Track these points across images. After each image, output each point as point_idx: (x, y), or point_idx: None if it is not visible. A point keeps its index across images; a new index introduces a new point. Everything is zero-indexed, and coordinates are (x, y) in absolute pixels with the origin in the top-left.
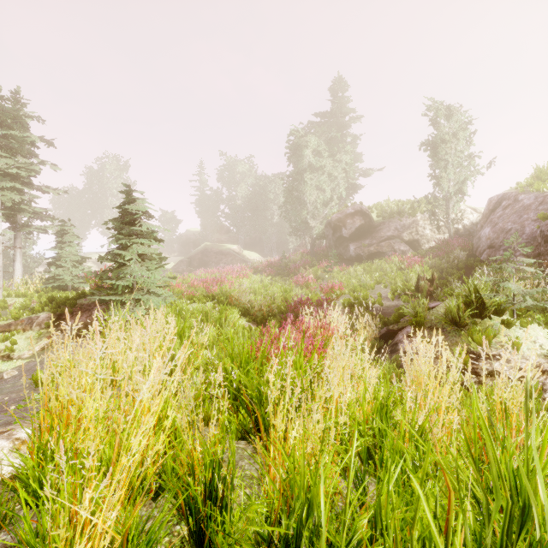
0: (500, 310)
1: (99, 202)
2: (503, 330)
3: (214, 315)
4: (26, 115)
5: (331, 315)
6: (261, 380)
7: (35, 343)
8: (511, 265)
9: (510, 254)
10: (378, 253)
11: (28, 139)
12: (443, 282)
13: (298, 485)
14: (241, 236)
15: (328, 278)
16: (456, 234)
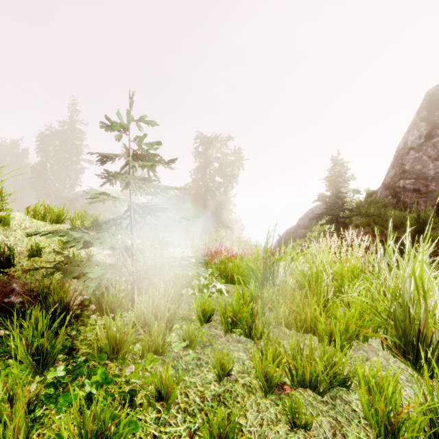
0: None
1: None
2: None
3: None
4: None
5: None
6: None
7: None
8: None
9: None
10: None
11: None
12: None
13: None
14: None
15: None
16: None
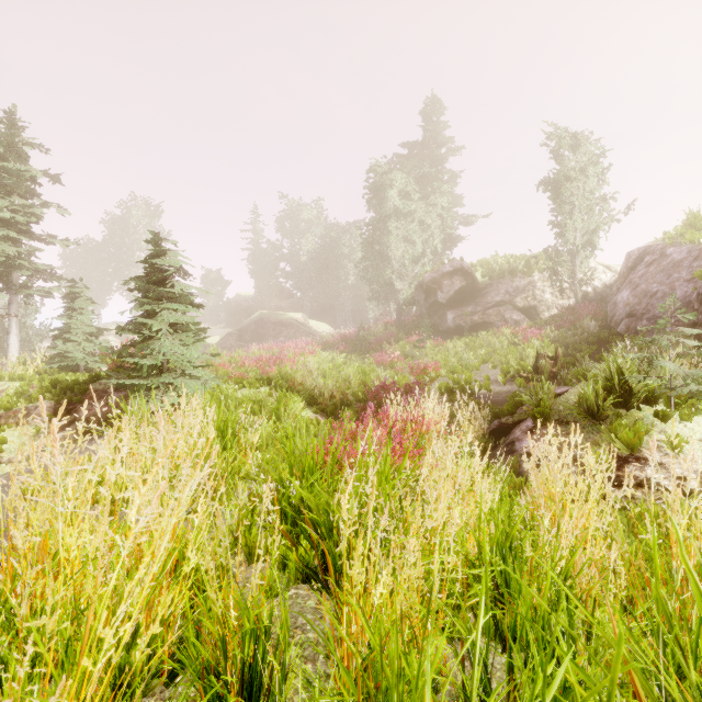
0: (652, 397)
1: (123, 258)
2: (673, 427)
3: (270, 404)
4: (25, 142)
5: (425, 404)
6: (331, 499)
7: (32, 442)
8: (668, 336)
9: (666, 323)
10: (484, 324)
11: (27, 173)
12: (569, 360)
13: (387, 676)
14: (306, 302)
15: (419, 356)
16: (585, 299)
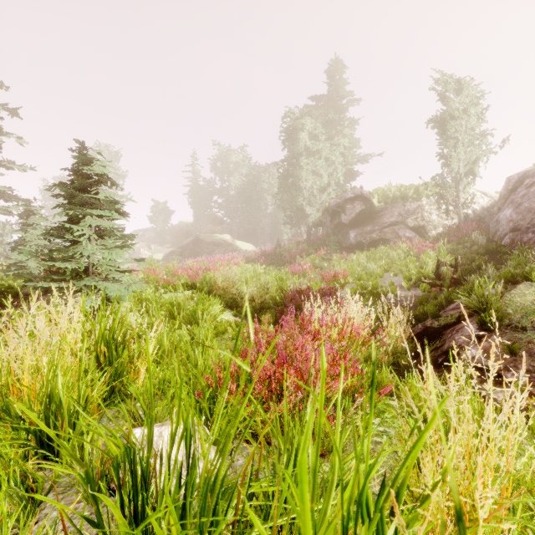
0: None
1: None
2: None
3: (190, 307)
4: None
5: (349, 307)
6: None
7: None
8: None
9: None
10: (381, 240)
11: None
12: (466, 268)
13: None
14: (234, 227)
15: (327, 267)
16: (466, 219)
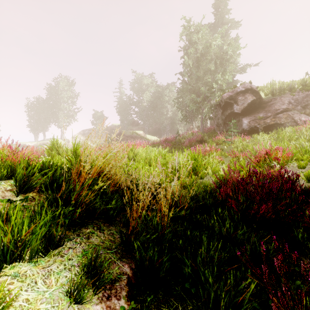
0: None
1: (56, 106)
2: None
3: None
4: None
5: None
6: None
7: None
8: None
9: None
10: (276, 125)
11: None
12: None
13: None
14: (146, 127)
15: (227, 149)
16: None
